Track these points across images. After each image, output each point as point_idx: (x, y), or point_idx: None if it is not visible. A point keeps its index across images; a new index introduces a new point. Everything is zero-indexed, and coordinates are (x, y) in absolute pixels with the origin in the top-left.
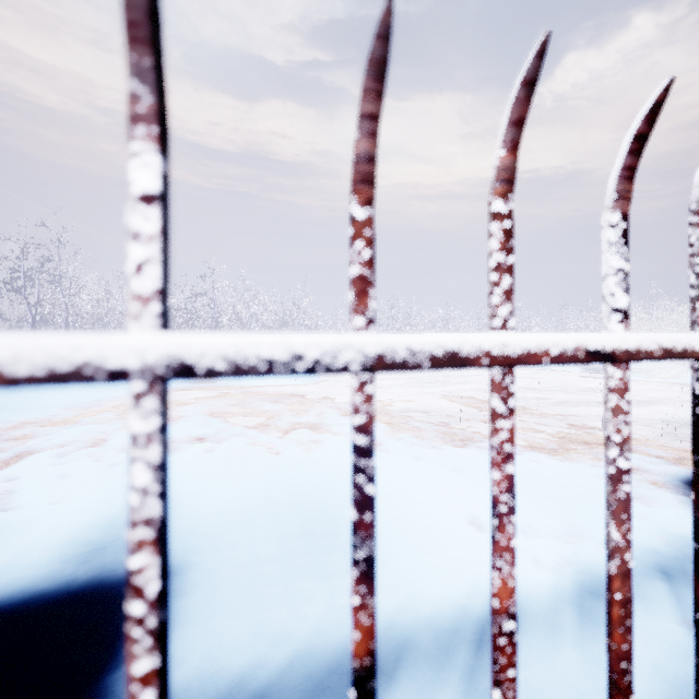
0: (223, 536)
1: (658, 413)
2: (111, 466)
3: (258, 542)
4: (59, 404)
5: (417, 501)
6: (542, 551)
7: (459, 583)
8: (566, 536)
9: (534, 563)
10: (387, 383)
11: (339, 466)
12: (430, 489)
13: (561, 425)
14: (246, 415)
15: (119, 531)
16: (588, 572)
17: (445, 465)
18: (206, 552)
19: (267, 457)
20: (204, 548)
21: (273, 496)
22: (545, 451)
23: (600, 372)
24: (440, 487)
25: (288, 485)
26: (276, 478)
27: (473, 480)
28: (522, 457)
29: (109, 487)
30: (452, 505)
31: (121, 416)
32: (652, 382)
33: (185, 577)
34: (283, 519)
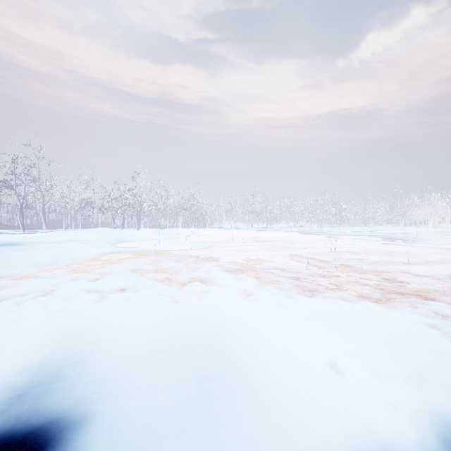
0: (127, 383)
1: (443, 270)
2: (53, 313)
3: (156, 389)
4: (29, 263)
5: (286, 347)
6: (397, 398)
7: (334, 438)
8: (412, 381)
9: (393, 410)
10: (252, 248)
11: (222, 314)
12: (294, 335)
13: (379, 279)
14: (156, 271)
15: (43, 375)
16: (445, 424)
17: (301, 313)
18: (111, 400)
19: (169, 305)
20: (110, 396)
21: (171, 341)
22: (373, 300)
23: (394, 241)
24: (301, 333)
25: (184, 331)
26: (175, 325)
27: (325, 326)
28: (358, 305)
29: (46, 332)
30: (313, 350)
31: (70, 272)
32: (431, 248)
33: (87, 431)
34: (178, 364)
